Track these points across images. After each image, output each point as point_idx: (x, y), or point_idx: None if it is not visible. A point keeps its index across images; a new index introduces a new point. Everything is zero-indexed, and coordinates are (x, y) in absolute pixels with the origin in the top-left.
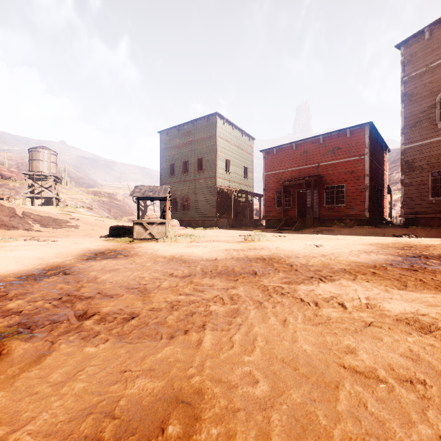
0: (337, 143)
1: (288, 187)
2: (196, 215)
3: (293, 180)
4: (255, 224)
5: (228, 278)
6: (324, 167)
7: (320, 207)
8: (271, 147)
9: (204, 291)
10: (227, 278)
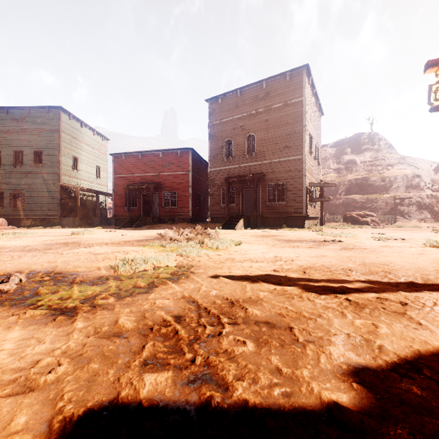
0: (172, 159)
1: (135, 190)
2: (33, 213)
3: (136, 185)
4: (108, 223)
5: (27, 252)
6: (163, 177)
7: (160, 208)
8: (120, 153)
9: (3, 256)
10: (27, 251)
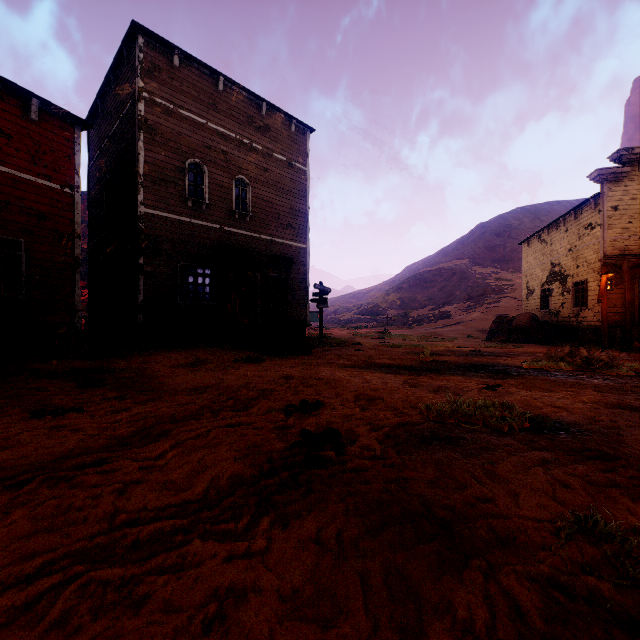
0: None
1: None
2: None
3: None
4: None
5: None
6: None
7: None
8: None
9: None
10: None
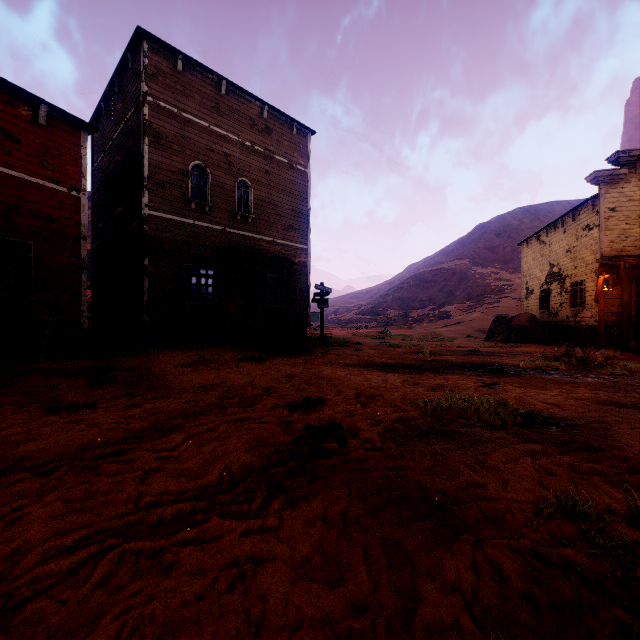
0: (7, 119)
1: None
2: None
3: None
4: None
5: None
6: None
7: None
8: None
9: None
10: None
